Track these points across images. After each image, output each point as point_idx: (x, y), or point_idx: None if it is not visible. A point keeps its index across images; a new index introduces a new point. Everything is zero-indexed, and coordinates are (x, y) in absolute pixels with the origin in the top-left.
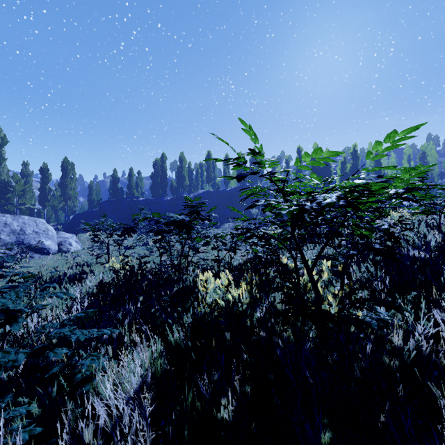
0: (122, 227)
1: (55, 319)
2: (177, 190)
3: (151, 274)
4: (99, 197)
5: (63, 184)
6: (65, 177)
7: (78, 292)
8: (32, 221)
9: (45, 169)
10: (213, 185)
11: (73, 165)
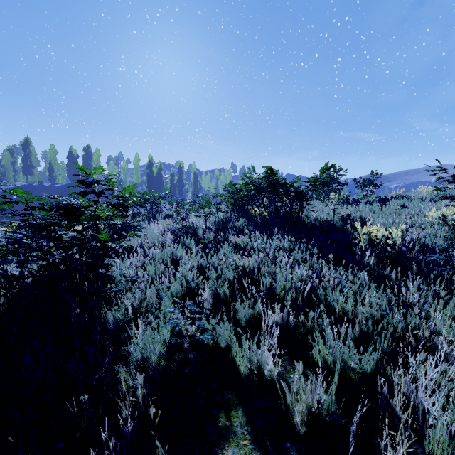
0: None
1: None
2: None
3: None
4: None
5: None
6: None
7: None
8: None
9: None
10: (31, 177)
11: None
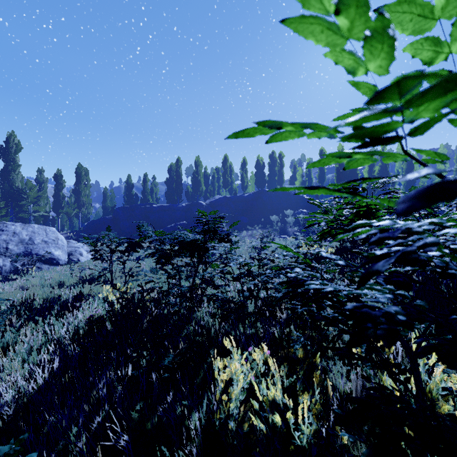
0: (125, 242)
1: (15, 384)
2: (193, 195)
3: (156, 307)
4: (114, 203)
5: (77, 191)
6: (79, 184)
7: (64, 329)
8: (42, 230)
9: (59, 175)
10: (230, 190)
11: (87, 171)
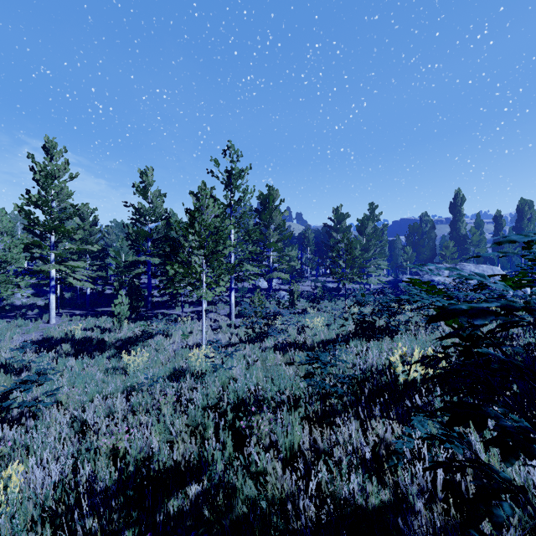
0: None
1: None
2: None
3: None
4: None
5: (518, 228)
6: (521, 220)
7: None
8: (489, 269)
9: (498, 216)
10: None
11: (531, 203)
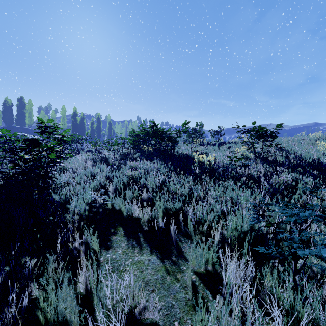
0: None
1: None
2: None
3: None
4: None
5: None
6: None
7: None
8: None
9: None
10: None
11: None
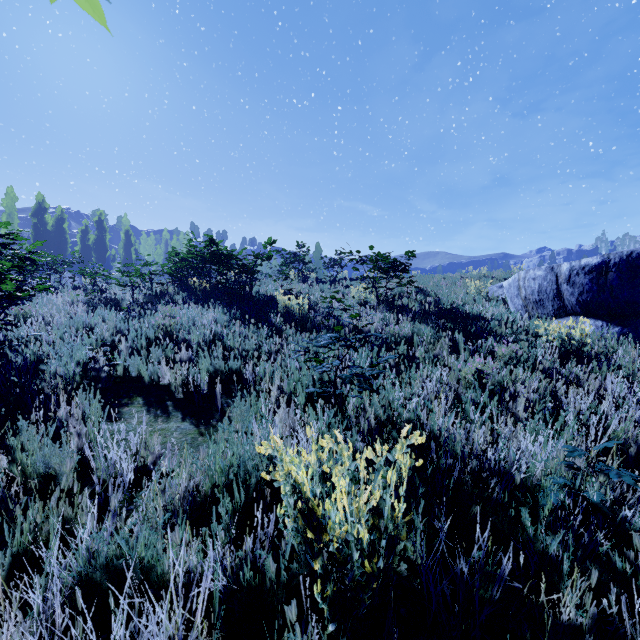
0: None
1: None
2: None
3: None
4: None
5: None
6: None
7: None
8: None
9: None
10: None
11: None
